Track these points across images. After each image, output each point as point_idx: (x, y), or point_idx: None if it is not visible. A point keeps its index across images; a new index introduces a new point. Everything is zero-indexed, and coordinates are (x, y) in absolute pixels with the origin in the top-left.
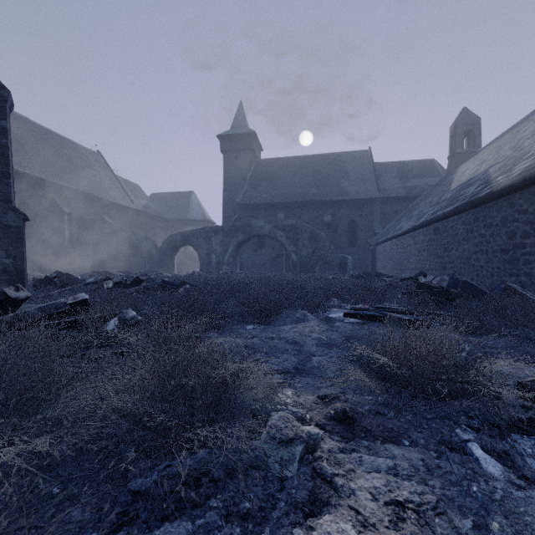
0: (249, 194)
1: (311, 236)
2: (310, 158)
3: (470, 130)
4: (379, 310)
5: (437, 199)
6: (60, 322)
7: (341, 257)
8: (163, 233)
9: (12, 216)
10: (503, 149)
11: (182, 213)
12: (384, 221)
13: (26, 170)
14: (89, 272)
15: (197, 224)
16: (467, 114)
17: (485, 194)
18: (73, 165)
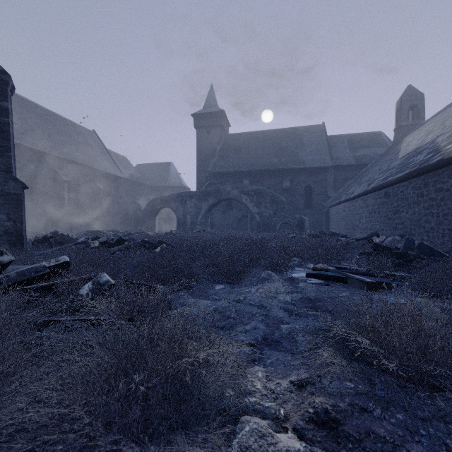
0: (219, 164)
1: (272, 199)
2: (271, 132)
3: (414, 105)
4: (339, 271)
5: (386, 166)
6: (37, 286)
7: (299, 218)
8: (146, 198)
9: (12, 184)
10: (449, 120)
11: (162, 181)
12: (336, 187)
13: (32, 145)
14: (83, 231)
15: (175, 190)
16: (412, 91)
17: (436, 161)
18: (71, 141)
